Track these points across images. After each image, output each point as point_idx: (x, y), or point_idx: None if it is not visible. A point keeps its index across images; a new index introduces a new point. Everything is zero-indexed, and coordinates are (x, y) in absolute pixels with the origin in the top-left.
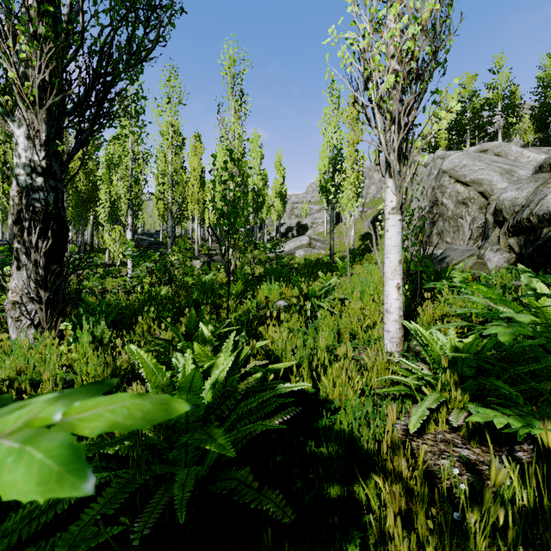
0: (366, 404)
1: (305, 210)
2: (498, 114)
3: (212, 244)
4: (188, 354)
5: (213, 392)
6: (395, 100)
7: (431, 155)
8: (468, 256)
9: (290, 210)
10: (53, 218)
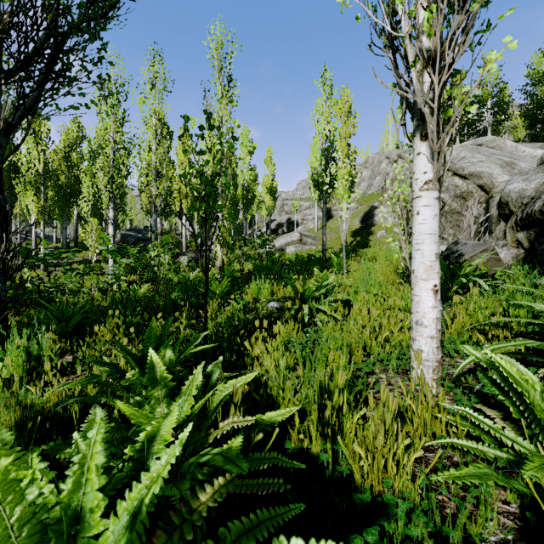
0: None
1: (295, 206)
2: (488, 111)
3: None
4: (95, 431)
5: (127, 542)
6: (437, 25)
7: None
8: (481, 252)
9: (280, 207)
10: None
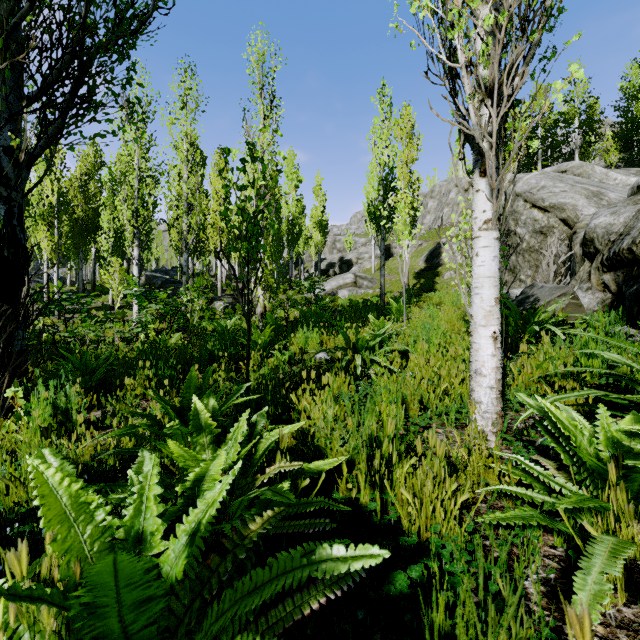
0: (510, 601)
1: (349, 243)
2: (575, 131)
3: (239, 282)
4: (151, 465)
5: (188, 555)
6: (494, 55)
7: None
8: (559, 296)
9: (331, 243)
10: (4, 240)
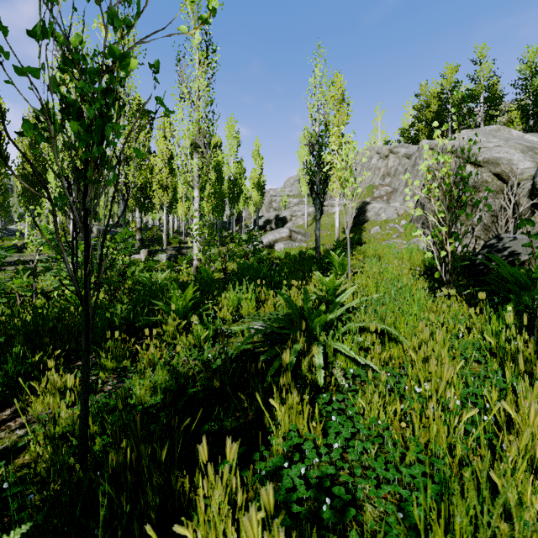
0: None
1: (284, 201)
2: (481, 105)
3: (186, 236)
4: None
5: None
6: None
7: (414, 146)
8: None
9: (268, 203)
10: None
